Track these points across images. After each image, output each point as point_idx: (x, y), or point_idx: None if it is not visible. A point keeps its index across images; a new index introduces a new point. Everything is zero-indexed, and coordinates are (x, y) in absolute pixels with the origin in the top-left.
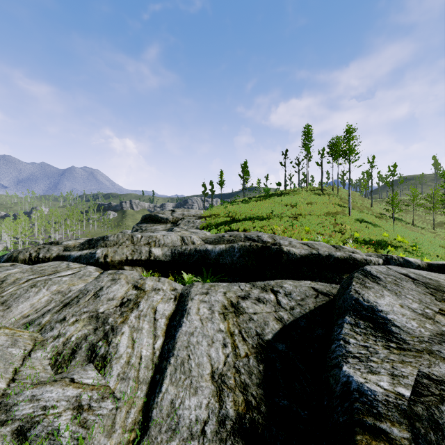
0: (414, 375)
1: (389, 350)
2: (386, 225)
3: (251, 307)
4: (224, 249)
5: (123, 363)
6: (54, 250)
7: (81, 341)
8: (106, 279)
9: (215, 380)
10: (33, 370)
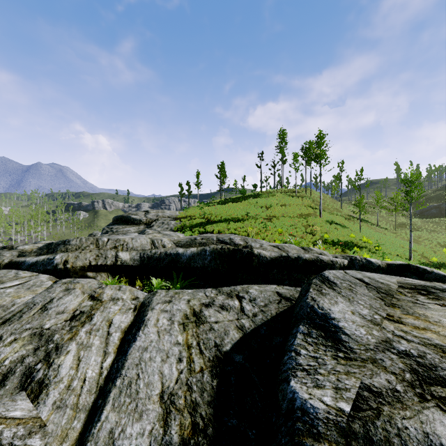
0: (356, 387)
1: (337, 361)
2: (353, 226)
3: (213, 316)
4: (196, 252)
5: (62, 388)
6: (6, 256)
7: (16, 365)
8: (59, 290)
9: (164, 401)
10: None
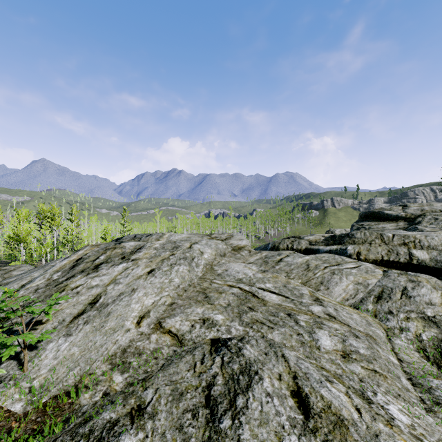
0: None
1: None
2: None
3: None
4: None
5: None
6: (303, 243)
7: (439, 344)
8: (402, 279)
9: None
10: (409, 357)
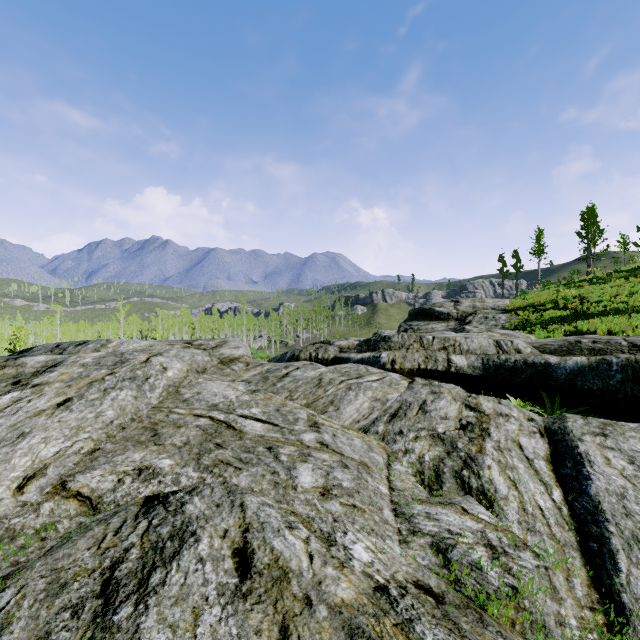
0: None
1: None
2: None
3: None
4: (586, 364)
5: (516, 508)
6: (331, 351)
7: (439, 464)
8: (424, 391)
9: None
10: (404, 483)
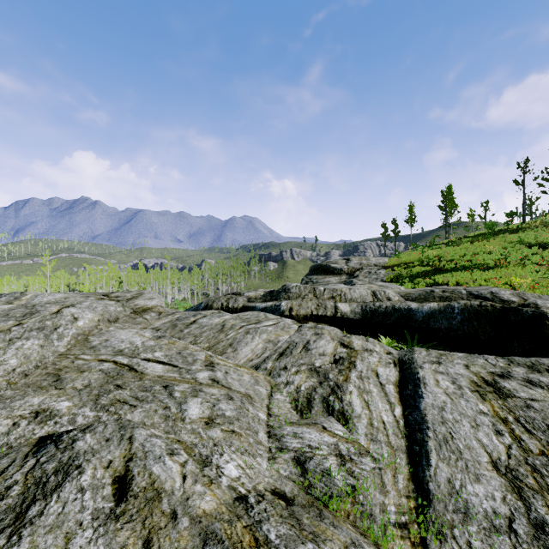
0: None
1: None
2: None
3: (521, 390)
4: (437, 308)
5: (365, 423)
6: (240, 301)
7: (312, 392)
8: (309, 333)
9: (502, 473)
10: (281, 410)
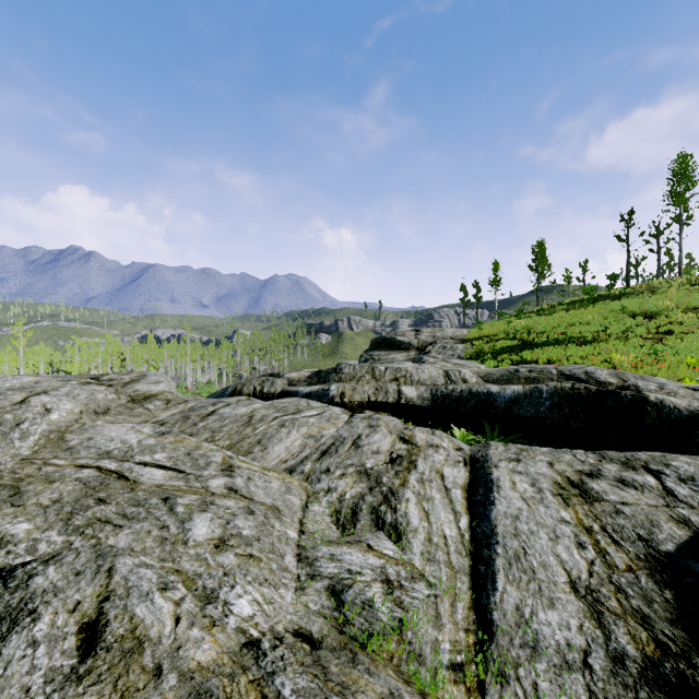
0: None
1: None
2: None
3: (612, 492)
4: (522, 392)
5: (422, 539)
6: (278, 384)
7: (359, 501)
8: (362, 425)
9: (582, 595)
10: (317, 525)
